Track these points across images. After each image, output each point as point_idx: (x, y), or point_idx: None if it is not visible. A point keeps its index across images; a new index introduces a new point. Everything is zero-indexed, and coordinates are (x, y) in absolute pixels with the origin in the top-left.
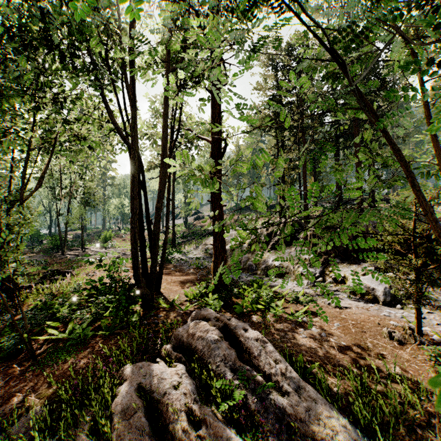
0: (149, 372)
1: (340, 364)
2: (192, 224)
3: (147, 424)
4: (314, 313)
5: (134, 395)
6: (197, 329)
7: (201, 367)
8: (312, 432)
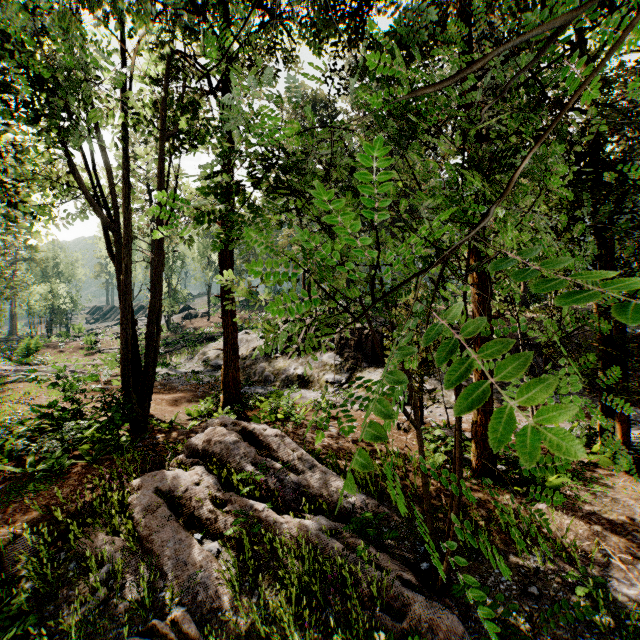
0: (165, 477)
1: (352, 451)
2: (180, 326)
3: (172, 514)
4: (336, 418)
5: (154, 496)
6: (213, 435)
7: (220, 468)
8: (321, 493)
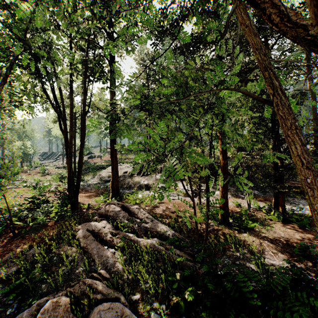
0: (90, 225)
1: (169, 215)
2: (87, 162)
3: (94, 239)
4: (162, 202)
5: (86, 232)
6: (110, 208)
7: (113, 222)
8: (156, 230)
